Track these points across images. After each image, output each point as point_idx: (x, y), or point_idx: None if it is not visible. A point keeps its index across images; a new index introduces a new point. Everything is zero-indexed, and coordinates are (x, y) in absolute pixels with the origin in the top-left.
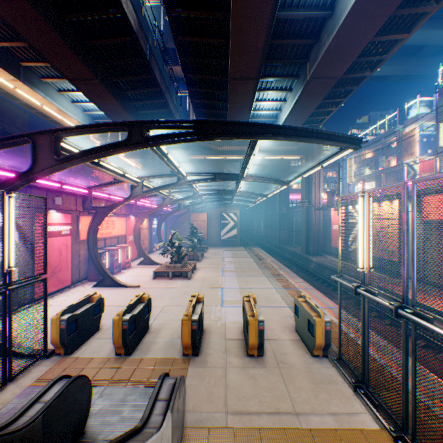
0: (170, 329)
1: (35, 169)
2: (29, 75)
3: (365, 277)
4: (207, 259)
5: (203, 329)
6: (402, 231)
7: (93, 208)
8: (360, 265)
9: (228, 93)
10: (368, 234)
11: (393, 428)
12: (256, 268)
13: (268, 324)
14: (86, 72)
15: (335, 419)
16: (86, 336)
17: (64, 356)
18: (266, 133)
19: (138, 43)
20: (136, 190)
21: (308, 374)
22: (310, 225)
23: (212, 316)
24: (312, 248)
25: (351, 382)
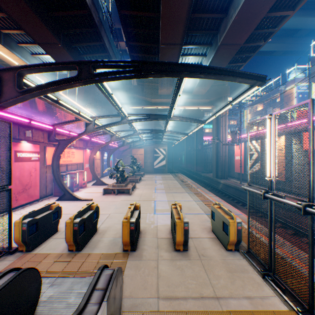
0: (114, 230)
1: (1, 100)
2: (8, 40)
3: (272, 185)
4: (144, 181)
5: (140, 231)
6: (308, 141)
7: (56, 140)
8: (268, 174)
9: (159, 56)
10: (275, 148)
11: (300, 309)
12: (180, 187)
13: (190, 226)
14: (51, 37)
15: (250, 303)
16: (46, 236)
17: (26, 253)
18: (190, 72)
19: (91, 16)
20: (89, 126)
21: (224, 265)
22: (219, 156)
23: (147, 221)
24: (220, 173)
25: (260, 271)
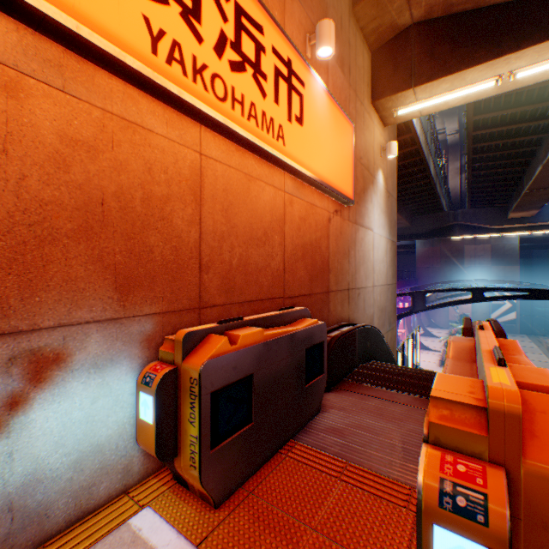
0: None
1: (412, 310)
2: None
3: None
4: None
5: None
6: None
7: None
8: None
9: (520, 196)
10: None
11: None
12: None
13: None
14: None
15: None
16: None
17: None
18: None
19: (431, 181)
20: (430, 296)
21: None
22: None
23: None
24: None
25: None
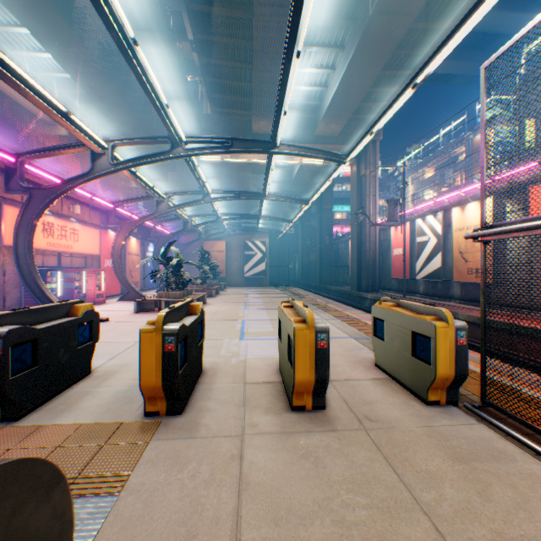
0: (136, 371)
1: None
2: None
3: None
4: (224, 295)
5: (203, 370)
6: None
7: (24, 189)
8: None
9: (254, 35)
10: None
11: None
12: None
13: None
14: None
15: None
16: None
17: None
18: None
19: None
20: (101, 161)
21: (437, 441)
22: (363, 252)
23: (222, 352)
24: (366, 282)
25: None
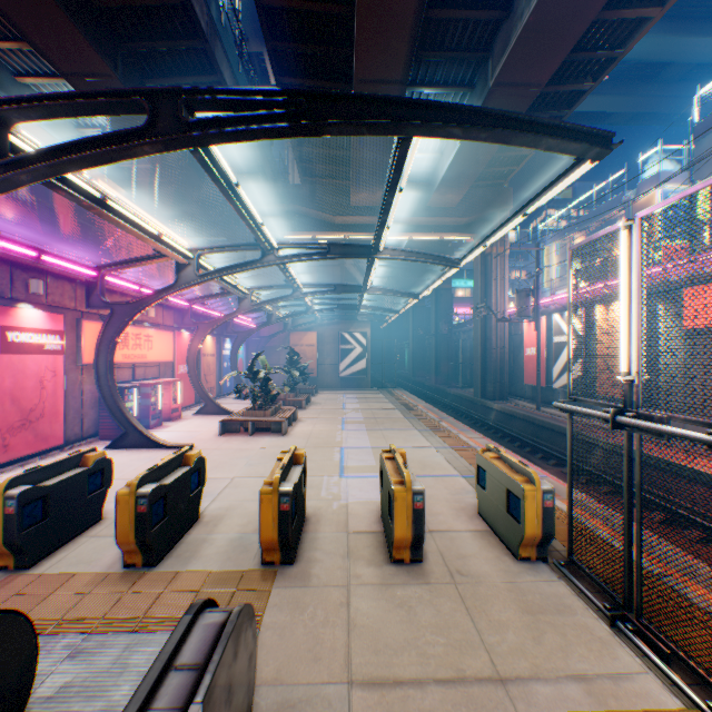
0: (241, 516)
1: None
2: None
3: (635, 393)
4: (316, 405)
5: (306, 516)
6: None
7: (106, 304)
8: (623, 368)
9: None
10: (641, 303)
11: None
12: (400, 419)
13: (427, 504)
14: (94, 58)
15: (587, 691)
16: (70, 531)
17: (14, 573)
18: (427, 122)
19: (191, 9)
20: (187, 272)
21: (514, 596)
22: (488, 349)
23: (322, 493)
24: (492, 387)
25: (604, 608)
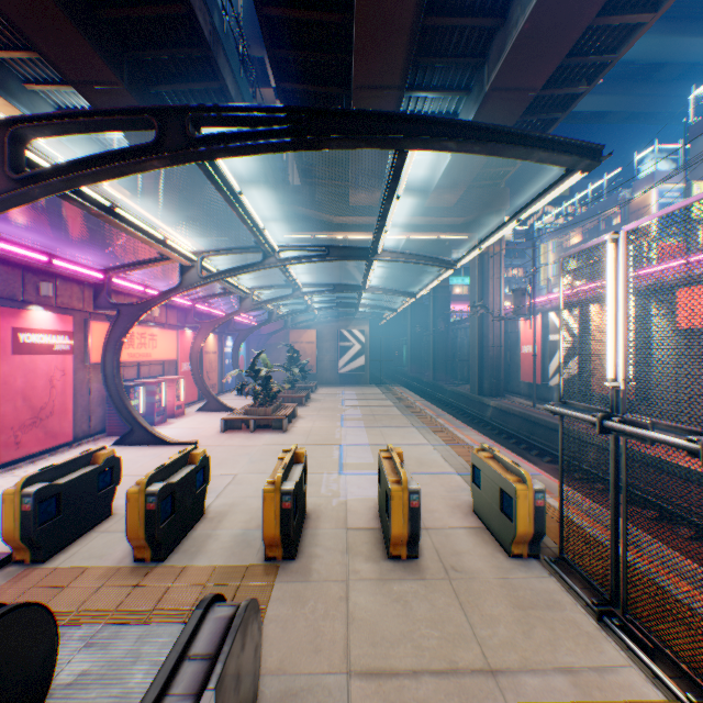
0: (245, 512)
1: None
2: (1, 76)
3: (621, 399)
4: (316, 402)
5: (306, 513)
6: None
7: (112, 305)
8: (610, 375)
9: None
10: (627, 312)
11: (696, 698)
12: (398, 416)
13: (423, 502)
14: (101, 67)
15: (573, 683)
16: (81, 527)
17: (30, 566)
18: (423, 136)
19: (194, 19)
20: (190, 274)
21: (506, 591)
22: (485, 347)
23: (322, 490)
24: (488, 384)
25: (592, 604)
